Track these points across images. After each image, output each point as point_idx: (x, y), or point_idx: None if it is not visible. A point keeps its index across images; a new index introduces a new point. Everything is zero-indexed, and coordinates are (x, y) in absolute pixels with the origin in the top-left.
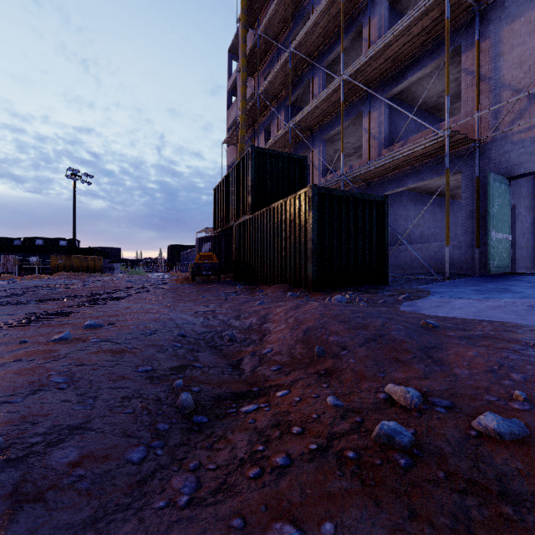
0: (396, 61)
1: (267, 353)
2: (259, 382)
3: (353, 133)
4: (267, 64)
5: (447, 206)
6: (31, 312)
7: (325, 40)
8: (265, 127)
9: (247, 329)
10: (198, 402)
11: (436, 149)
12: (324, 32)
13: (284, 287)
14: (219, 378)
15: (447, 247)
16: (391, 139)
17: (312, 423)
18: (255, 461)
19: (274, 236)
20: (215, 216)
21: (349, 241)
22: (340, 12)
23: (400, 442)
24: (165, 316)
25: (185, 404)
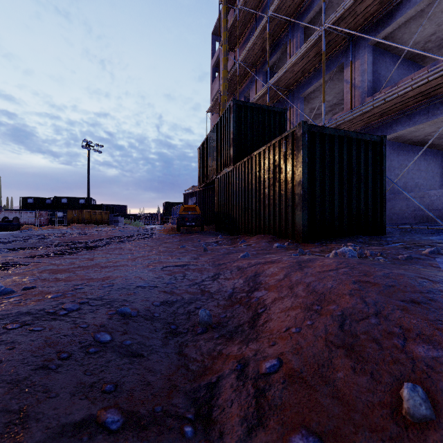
0: (384, 2)
1: (270, 372)
2: None
3: (330, 90)
4: (246, 37)
5: None
6: None
7: (303, 1)
8: (244, 94)
9: (229, 299)
10: None
11: (438, 85)
12: None
13: (268, 238)
14: None
15: None
16: (374, 88)
17: None
18: None
19: (256, 184)
20: (199, 172)
21: (342, 186)
22: None
23: None
24: (120, 273)
25: None
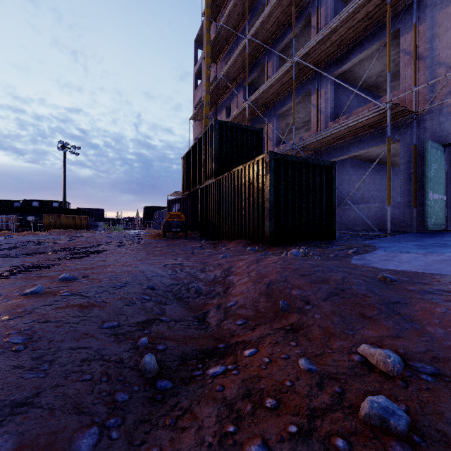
0: (341, 44)
1: (231, 306)
2: (225, 337)
3: (302, 109)
4: (227, 51)
5: (389, 170)
6: (16, 264)
7: (278, 28)
8: (226, 105)
9: (212, 282)
10: (163, 363)
11: (378, 120)
12: (277, 21)
13: (244, 242)
14: (185, 333)
15: (389, 207)
16: (336, 113)
17: (286, 393)
18: (226, 449)
19: (235, 197)
20: (183, 181)
21: (301, 201)
22: (291, 4)
23: (397, 426)
24: (136, 269)
25: (148, 367)
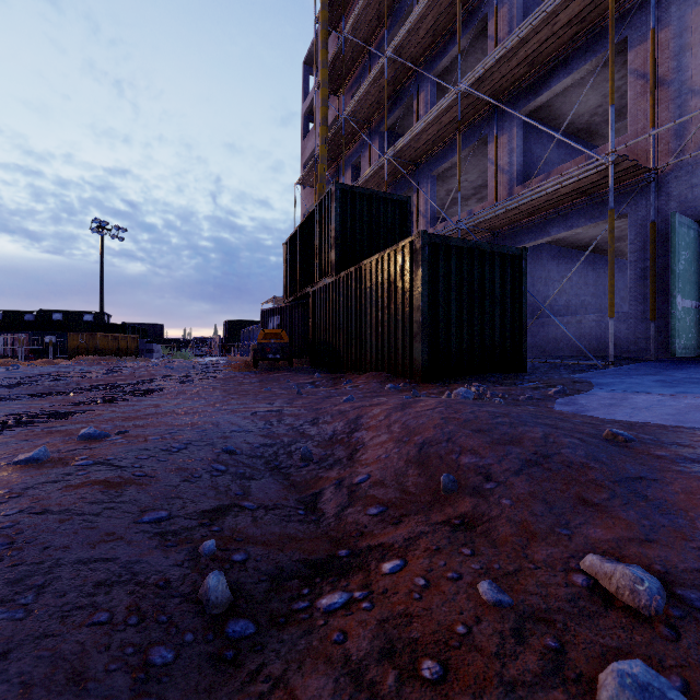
0: (535, 64)
1: (360, 482)
2: (349, 537)
3: (472, 167)
4: (355, 78)
5: (611, 261)
6: (15, 412)
7: (435, 40)
8: (353, 162)
9: (329, 441)
10: (240, 586)
11: (593, 183)
12: (434, 29)
13: (381, 377)
14: (282, 530)
15: (611, 320)
16: (526, 173)
17: (459, 649)
18: None
19: (366, 305)
20: (285, 280)
21: (472, 311)
22: (456, 1)
23: None
24: (207, 419)
25: (212, 597)
